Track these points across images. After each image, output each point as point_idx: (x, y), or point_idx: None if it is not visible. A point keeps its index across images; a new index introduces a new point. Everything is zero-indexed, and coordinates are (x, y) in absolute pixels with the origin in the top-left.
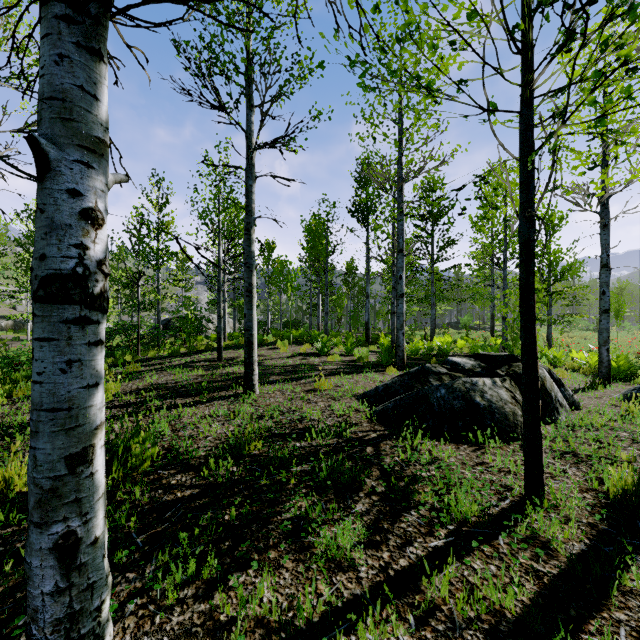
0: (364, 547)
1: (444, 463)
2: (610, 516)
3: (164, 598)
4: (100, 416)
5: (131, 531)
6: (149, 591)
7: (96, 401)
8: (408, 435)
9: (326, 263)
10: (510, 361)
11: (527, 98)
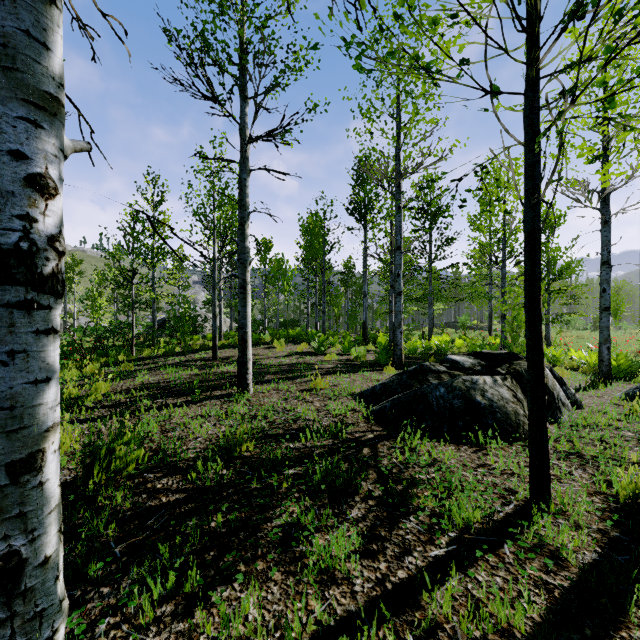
0: (359, 557)
1: (444, 465)
2: (621, 522)
3: (139, 616)
4: (52, 416)
5: (109, 540)
6: (124, 608)
7: (47, 399)
8: (406, 436)
9: (323, 262)
10: (511, 359)
11: (533, 78)
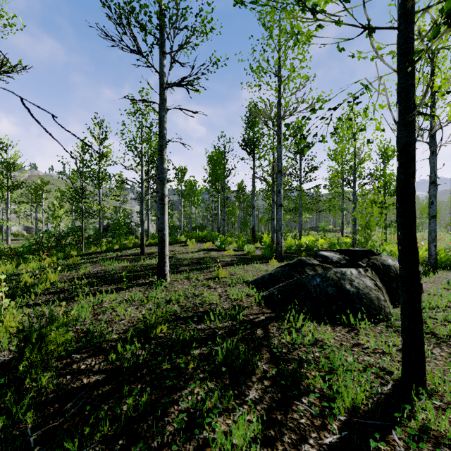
0: (259, 445)
1: (326, 346)
2: None
3: None
4: None
5: (27, 426)
6: None
7: None
8: (292, 318)
9: (223, 183)
10: (368, 255)
11: (409, 10)
